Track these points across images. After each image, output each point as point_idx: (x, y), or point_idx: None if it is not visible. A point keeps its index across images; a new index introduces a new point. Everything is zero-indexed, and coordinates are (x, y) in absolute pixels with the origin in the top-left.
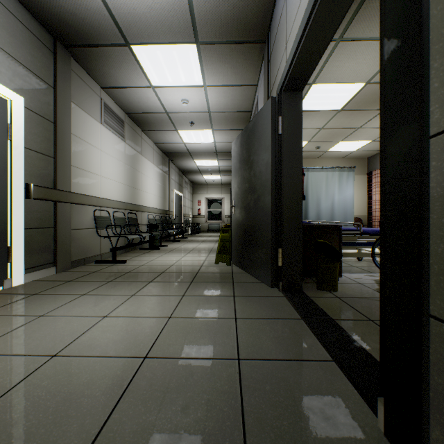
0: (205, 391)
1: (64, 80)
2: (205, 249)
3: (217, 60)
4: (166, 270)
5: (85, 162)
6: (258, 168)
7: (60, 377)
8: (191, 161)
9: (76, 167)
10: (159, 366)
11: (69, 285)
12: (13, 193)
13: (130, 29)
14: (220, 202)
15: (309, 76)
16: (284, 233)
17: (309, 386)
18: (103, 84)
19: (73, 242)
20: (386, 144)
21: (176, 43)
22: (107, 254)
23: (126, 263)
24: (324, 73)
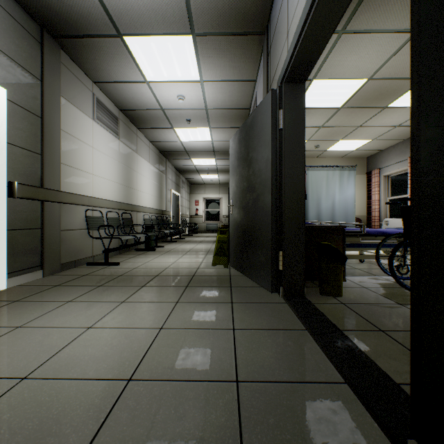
0: (197, 426)
1: (53, 73)
2: (202, 250)
3: (214, 53)
4: (160, 273)
5: (76, 160)
6: (257, 165)
7: (25, 407)
8: (188, 161)
9: (66, 165)
10: (144, 392)
11: (55, 290)
12: None
13: (121, 18)
14: (218, 202)
15: (312, 66)
16: (286, 235)
17: (320, 418)
18: (95, 78)
19: (63, 244)
20: (422, 128)
21: (171, 34)
22: (99, 255)
23: (119, 265)
24: (325, 68)
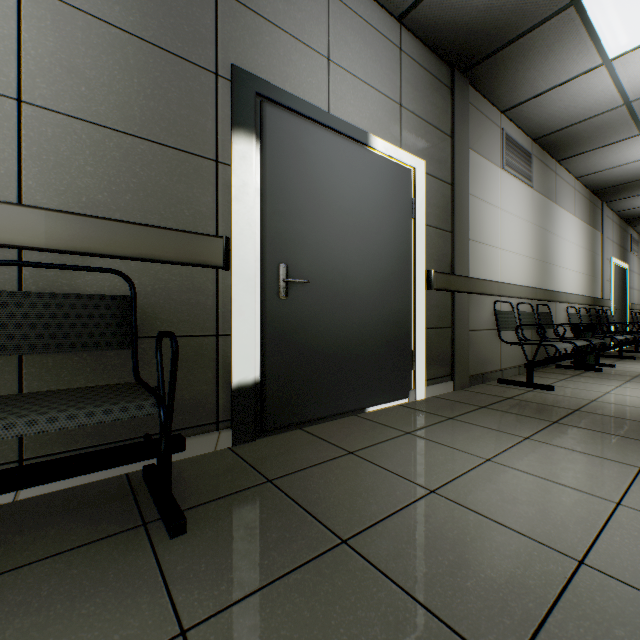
0: None
1: (461, 121)
2: None
3: None
4: None
5: (482, 232)
6: None
7: None
8: None
9: (472, 241)
10: None
11: (487, 414)
12: (416, 283)
13: None
14: None
15: None
16: None
17: None
18: (506, 104)
19: (469, 349)
20: None
21: None
22: (508, 370)
23: (552, 390)
24: None
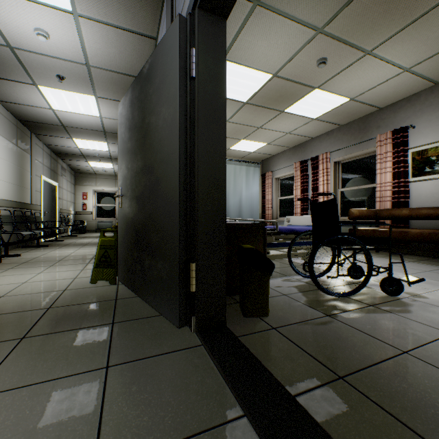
0: None
1: None
2: (84, 257)
3: None
4: None
5: None
6: (157, 134)
7: None
8: (68, 140)
9: None
10: None
11: None
12: None
13: None
14: (113, 197)
15: None
16: (200, 238)
17: None
18: None
19: None
20: None
21: None
22: None
23: None
24: (236, 47)
